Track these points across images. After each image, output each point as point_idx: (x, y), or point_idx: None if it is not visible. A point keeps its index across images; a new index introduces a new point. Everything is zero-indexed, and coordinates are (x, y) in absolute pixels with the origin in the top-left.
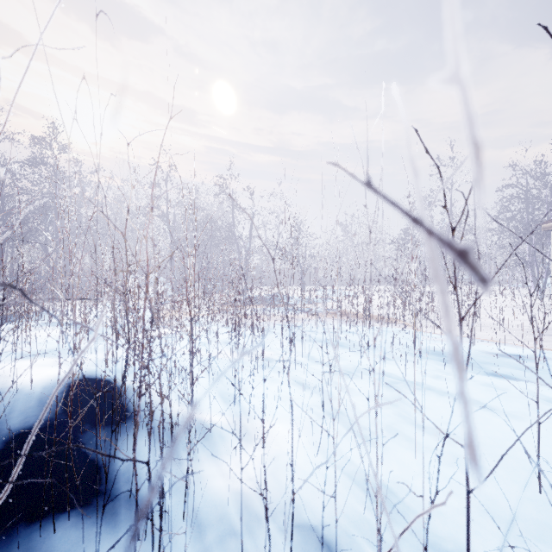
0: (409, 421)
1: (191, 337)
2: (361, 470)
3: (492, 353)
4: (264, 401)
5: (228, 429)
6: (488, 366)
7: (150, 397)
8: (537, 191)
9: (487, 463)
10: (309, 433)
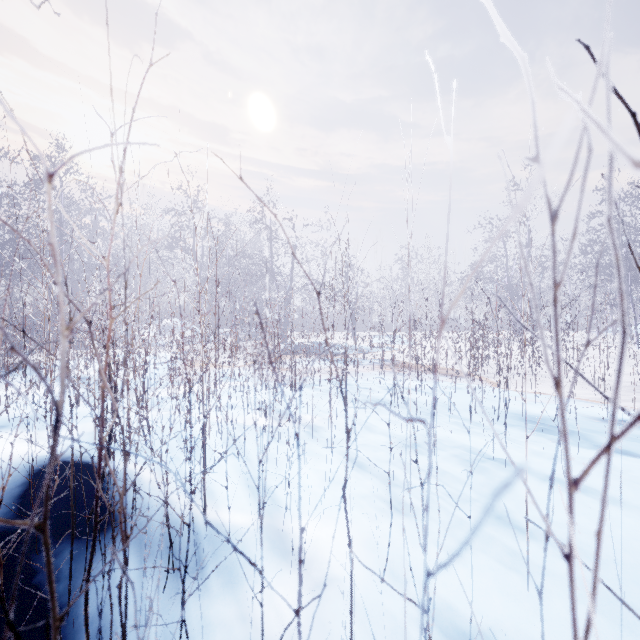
0: (506, 522)
1: (203, 408)
2: (448, 606)
3: (595, 418)
4: (300, 574)
5: (254, 539)
6: (596, 437)
7: (51, 588)
8: (632, 220)
9: (634, 597)
10: (369, 542)
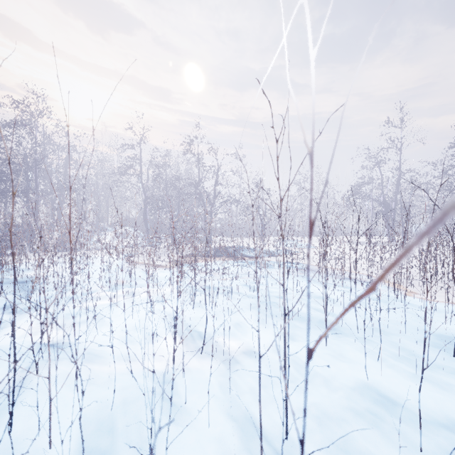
0: None
1: None
2: None
3: None
4: None
5: None
6: None
7: None
8: None
9: None
10: None
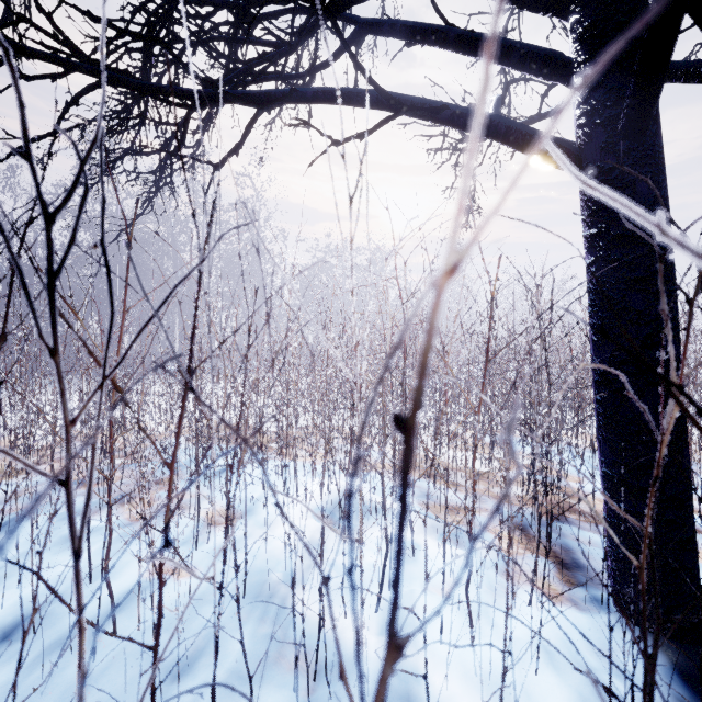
0: None
1: None
2: None
3: None
4: None
5: None
6: None
7: None
8: None
9: None
10: None
